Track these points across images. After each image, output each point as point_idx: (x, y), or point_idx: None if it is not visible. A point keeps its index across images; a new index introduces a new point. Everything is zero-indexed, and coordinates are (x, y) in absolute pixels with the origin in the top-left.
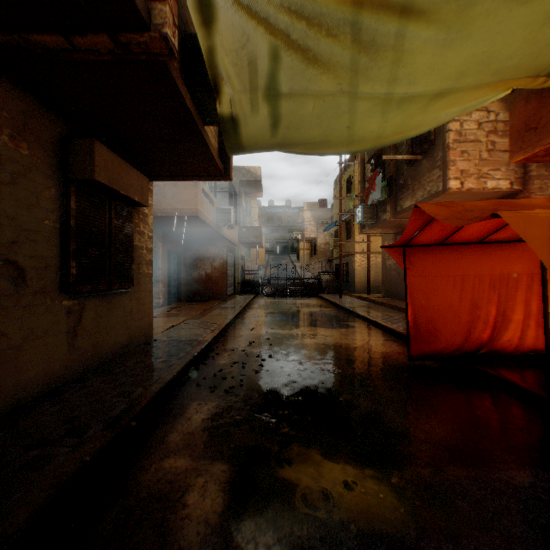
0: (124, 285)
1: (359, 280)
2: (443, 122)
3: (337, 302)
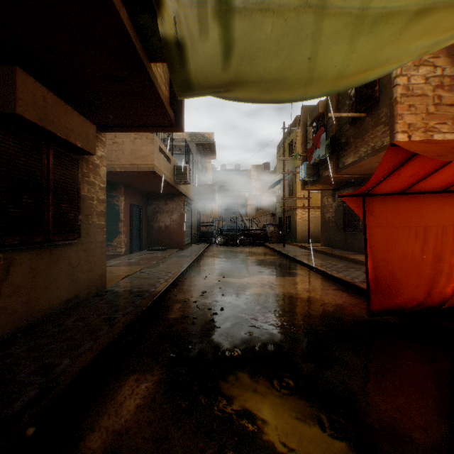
0: (67, 237)
1: (300, 231)
2: (406, 63)
3: (281, 250)
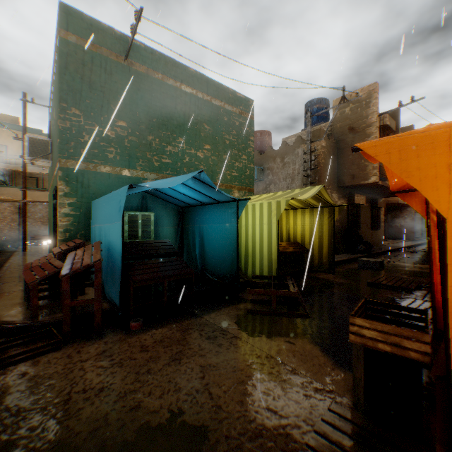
0: (378, 228)
1: None
2: None
3: None
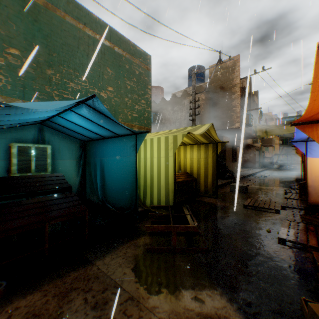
0: (236, 161)
1: None
2: None
3: None
